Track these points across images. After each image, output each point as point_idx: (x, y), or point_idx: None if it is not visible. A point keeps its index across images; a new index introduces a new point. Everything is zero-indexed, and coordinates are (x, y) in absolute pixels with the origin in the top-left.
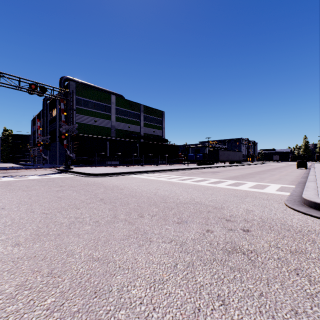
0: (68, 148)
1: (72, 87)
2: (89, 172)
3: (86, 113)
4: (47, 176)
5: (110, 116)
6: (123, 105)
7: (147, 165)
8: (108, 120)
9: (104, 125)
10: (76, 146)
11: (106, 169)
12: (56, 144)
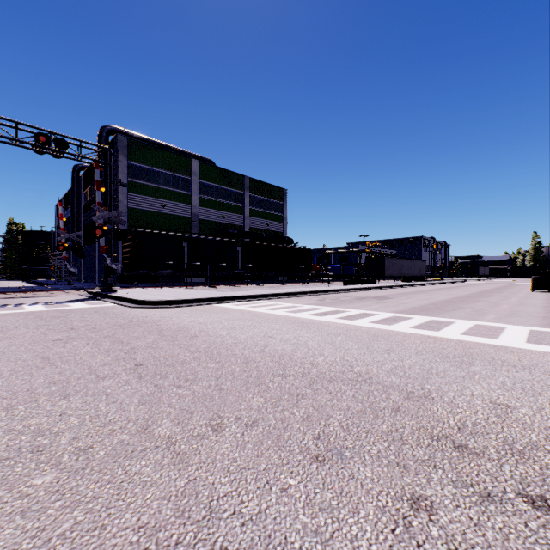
0: (109, 254)
1: (121, 144)
2: (142, 298)
3: (146, 192)
4: (61, 306)
5: (189, 197)
6: (213, 178)
7: (256, 284)
8: (187, 205)
9: (179, 213)
10: (128, 251)
11: (177, 292)
12: (94, 247)
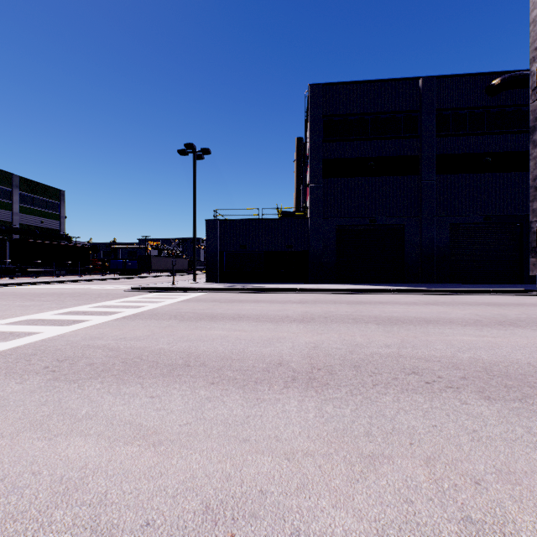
0: None
1: None
2: None
3: None
4: None
5: None
6: None
7: (30, 277)
8: None
9: None
10: None
11: None
12: None
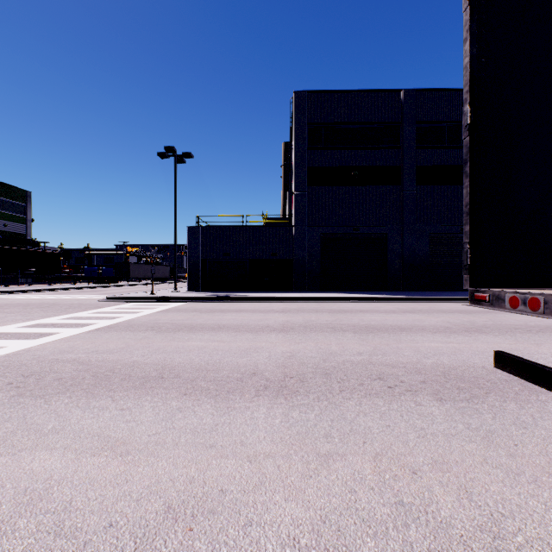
0: None
1: None
2: None
3: None
4: None
5: None
6: None
7: None
8: None
9: None
10: None
11: None
12: None
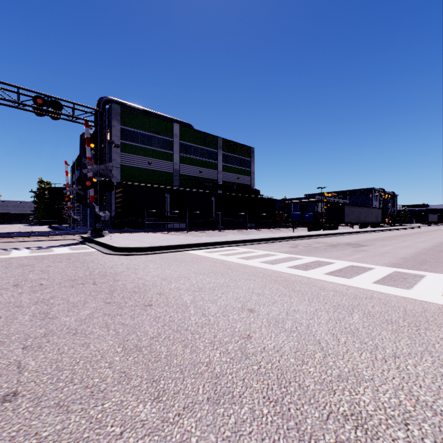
0: (97, 203)
1: (115, 112)
2: (120, 243)
3: (136, 152)
4: (44, 251)
5: (171, 156)
6: (192, 139)
7: (228, 229)
8: (169, 162)
9: (163, 169)
10: (119, 201)
11: (155, 238)
12: None
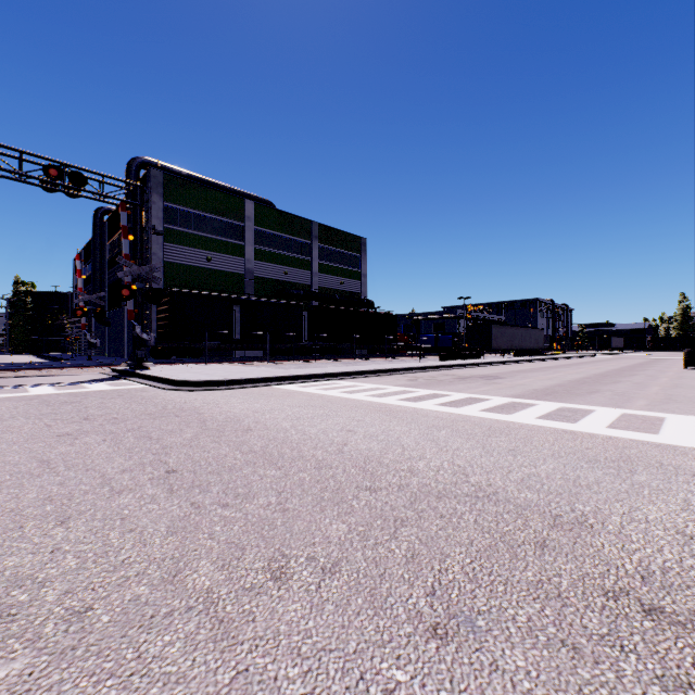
0: (139, 320)
1: (155, 181)
2: (181, 377)
3: (187, 242)
4: (76, 388)
5: (242, 249)
6: (273, 224)
7: (327, 359)
8: (239, 258)
9: (229, 268)
10: (164, 316)
11: (226, 370)
12: (121, 313)
